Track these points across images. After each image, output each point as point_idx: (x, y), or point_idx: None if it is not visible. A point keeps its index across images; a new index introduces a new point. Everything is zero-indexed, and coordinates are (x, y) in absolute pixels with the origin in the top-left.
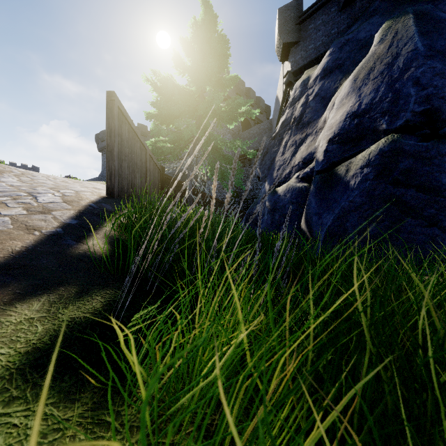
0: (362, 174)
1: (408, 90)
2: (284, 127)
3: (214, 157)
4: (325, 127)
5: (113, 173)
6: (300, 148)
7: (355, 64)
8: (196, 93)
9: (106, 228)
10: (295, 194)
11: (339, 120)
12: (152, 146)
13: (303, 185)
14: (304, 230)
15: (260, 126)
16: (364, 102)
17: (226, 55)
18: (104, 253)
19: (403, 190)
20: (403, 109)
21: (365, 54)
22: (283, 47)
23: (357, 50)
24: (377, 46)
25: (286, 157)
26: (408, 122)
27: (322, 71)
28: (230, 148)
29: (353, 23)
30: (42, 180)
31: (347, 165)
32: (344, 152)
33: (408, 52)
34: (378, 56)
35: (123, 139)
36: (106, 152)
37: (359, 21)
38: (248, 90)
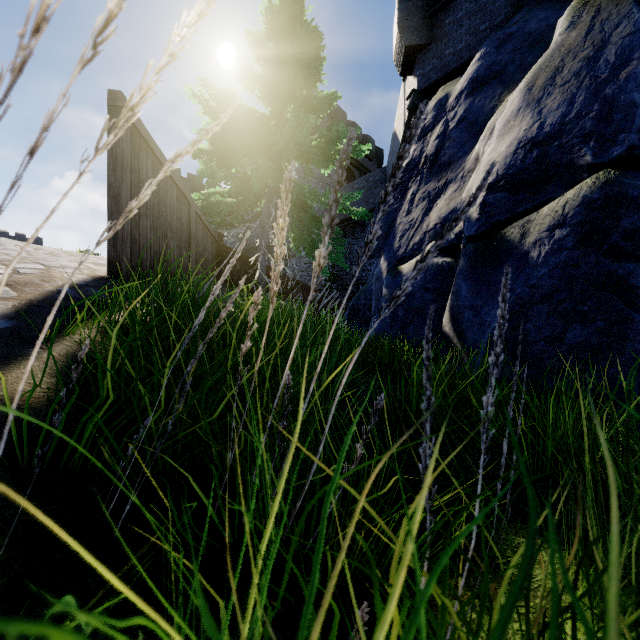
0: (553, 240)
1: (629, 96)
2: (410, 171)
3: (300, 218)
4: (477, 169)
5: (120, 236)
6: (437, 203)
7: (524, 69)
8: (271, 119)
9: (76, 336)
10: (430, 276)
11: (504, 153)
12: (203, 201)
13: (444, 260)
14: (448, 334)
15: (368, 177)
16: (548, 122)
17: (318, 60)
18: (35, 399)
19: (631, 266)
20: (623, 128)
21: (540, 54)
22: (405, 53)
23: (525, 48)
24: (565, 34)
25: (413, 217)
26: (633, 150)
27: (469, 83)
28: (325, 204)
29: (515, 12)
30: (11, 250)
31: (522, 226)
32: (516, 205)
33: (623, 37)
34: (569, 49)
35: (143, 178)
36: (108, 198)
37: (527, 7)
38: (351, 125)
